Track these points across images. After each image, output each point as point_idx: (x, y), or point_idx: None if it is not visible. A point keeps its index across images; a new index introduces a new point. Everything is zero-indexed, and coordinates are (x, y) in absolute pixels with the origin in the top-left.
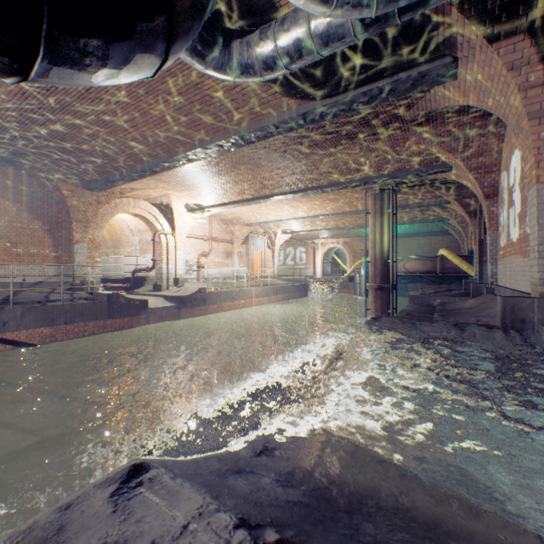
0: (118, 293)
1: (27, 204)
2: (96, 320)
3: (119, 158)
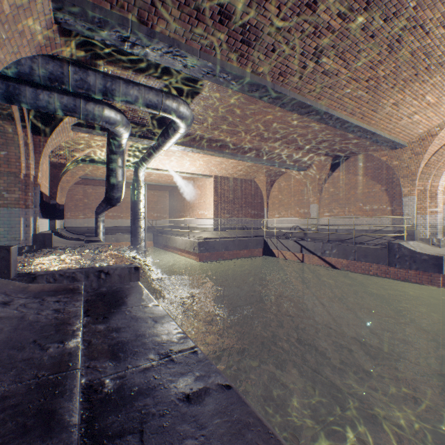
0: (398, 243)
1: (371, 175)
2: (378, 264)
3: (336, 131)
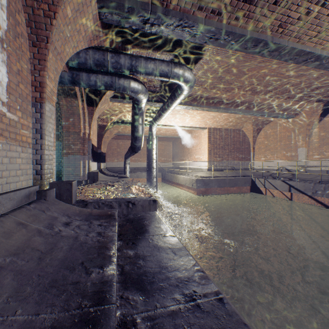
0: None
1: None
2: None
3: None
